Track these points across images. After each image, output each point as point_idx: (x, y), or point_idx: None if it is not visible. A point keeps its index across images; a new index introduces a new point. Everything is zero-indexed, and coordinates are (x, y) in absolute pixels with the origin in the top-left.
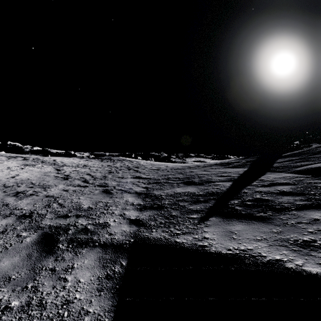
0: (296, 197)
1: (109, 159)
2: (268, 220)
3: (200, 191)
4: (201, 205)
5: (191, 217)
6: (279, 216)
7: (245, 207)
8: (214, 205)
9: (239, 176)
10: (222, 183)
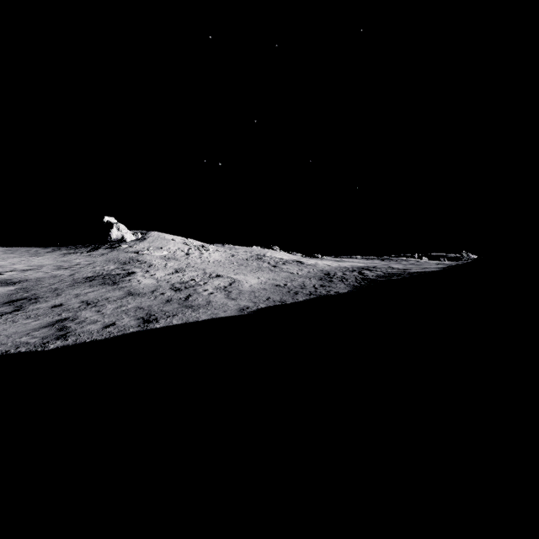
0: None
1: (389, 259)
2: None
3: None
4: None
5: None
6: None
7: None
8: None
9: None
10: None
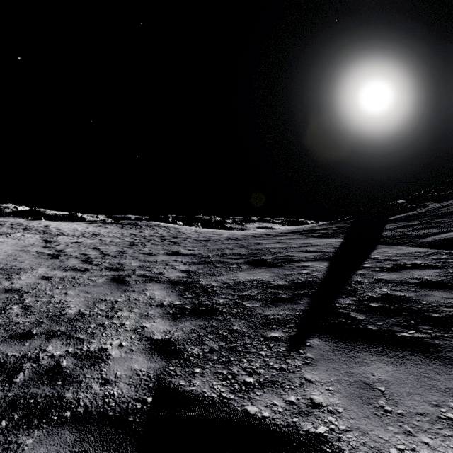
0: None
1: (134, 225)
2: (436, 351)
3: (278, 278)
4: (285, 309)
5: (271, 336)
6: None
7: (370, 315)
8: (311, 309)
9: (337, 252)
10: (313, 264)
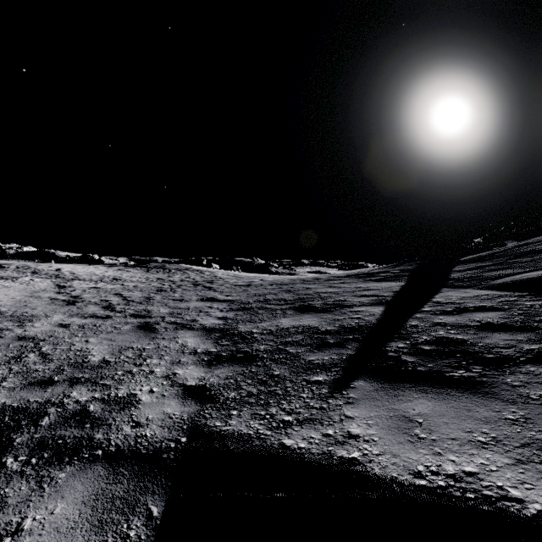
0: (518, 334)
1: (161, 268)
2: (481, 387)
3: (326, 324)
4: (331, 354)
5: (314, 380)
6: (502, 377)
7: (421, 358)
8: (359, 354)
9: (395, 296)
10: (367, 309)
